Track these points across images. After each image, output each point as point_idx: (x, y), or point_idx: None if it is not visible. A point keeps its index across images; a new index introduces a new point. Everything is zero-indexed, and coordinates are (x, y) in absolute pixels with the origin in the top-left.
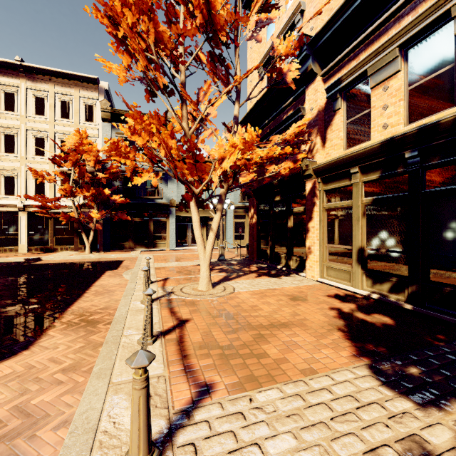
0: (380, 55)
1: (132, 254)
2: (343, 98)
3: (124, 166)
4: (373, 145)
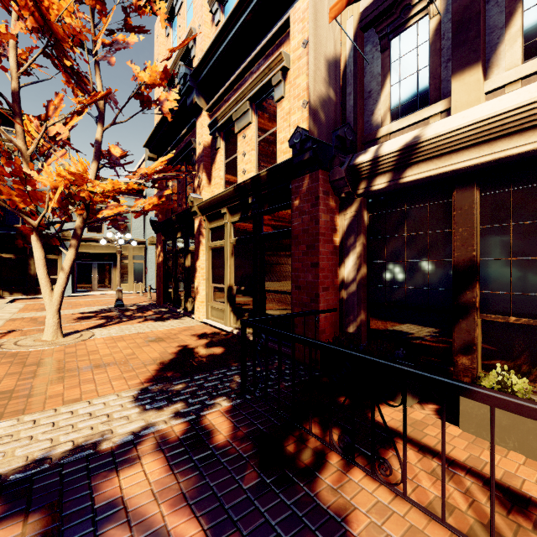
0: (239, 104)
1: None
2: (222, 138)
3: None
4: (230, 189)
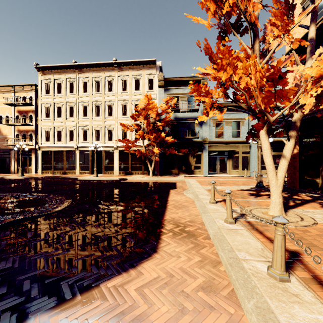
0: None
1: (179, 178)
2: None
3: (171, 116)
4: None
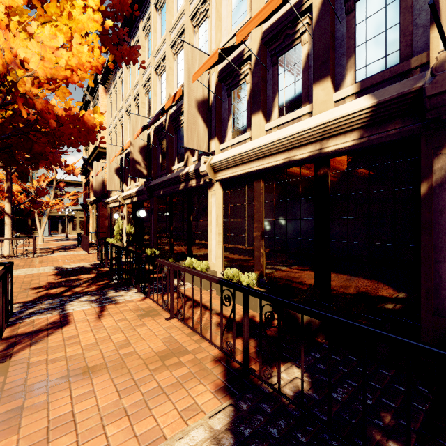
0: None
1: None
2: None
3: None
4: (92, 201)
